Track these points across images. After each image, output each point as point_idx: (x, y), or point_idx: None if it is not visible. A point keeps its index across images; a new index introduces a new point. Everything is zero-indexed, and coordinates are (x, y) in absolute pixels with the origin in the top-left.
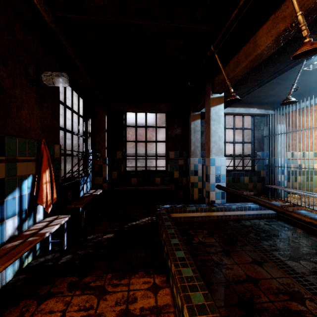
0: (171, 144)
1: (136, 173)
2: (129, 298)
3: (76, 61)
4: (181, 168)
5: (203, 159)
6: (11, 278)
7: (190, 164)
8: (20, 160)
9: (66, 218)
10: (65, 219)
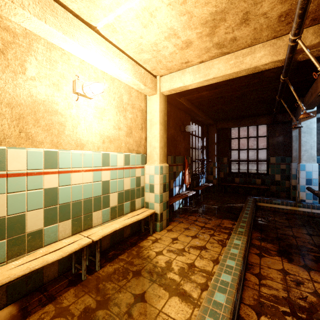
0: (272, 151)
1: (238, 174)
2: (220, 223)
3: (198, 113)
4: (283, 172)
5: (297, 164)
6: (177, 209)
7: (291, 169)
8: (179, 165)
9: (194, 192)
10: (194, 192)
